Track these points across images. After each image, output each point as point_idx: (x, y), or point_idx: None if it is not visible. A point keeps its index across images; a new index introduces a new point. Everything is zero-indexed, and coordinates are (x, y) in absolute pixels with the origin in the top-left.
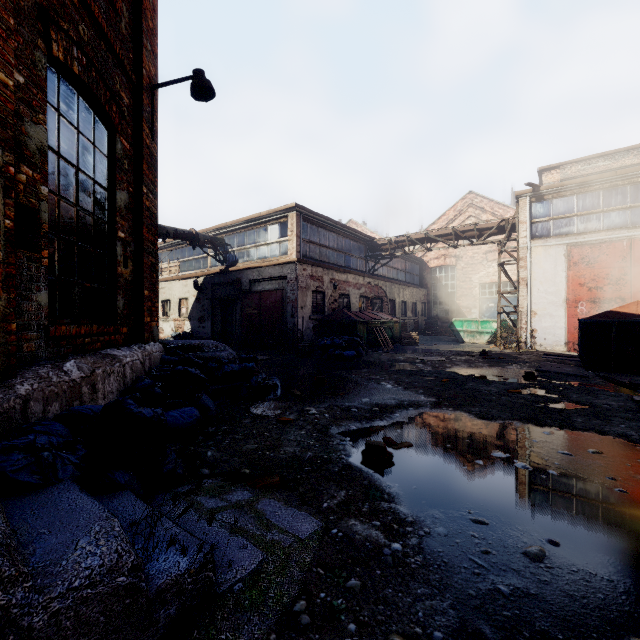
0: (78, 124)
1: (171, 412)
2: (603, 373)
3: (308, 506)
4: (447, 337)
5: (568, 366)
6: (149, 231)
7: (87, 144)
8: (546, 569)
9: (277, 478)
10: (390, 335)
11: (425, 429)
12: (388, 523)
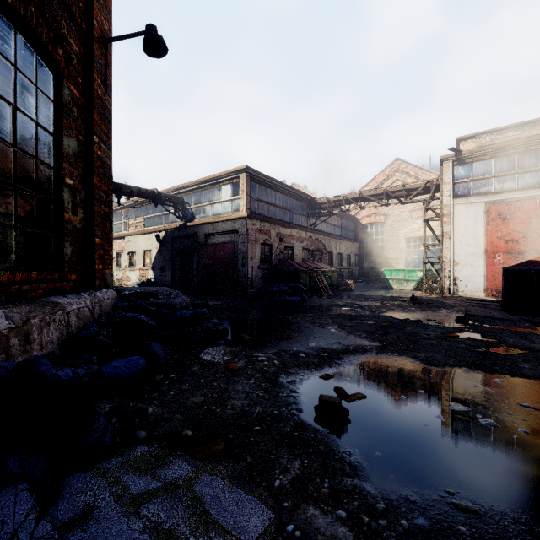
0: (16, 61)
1: (115, 362)
2: (527, 317)
3: (257, 485)
4: (378, 284)
5: (492, 310)
6: (101, 180)
7: (27, 84)
8: None
9: (222, 444)
10: (329, 282)
11: (375, 377)
12: (355, 512)
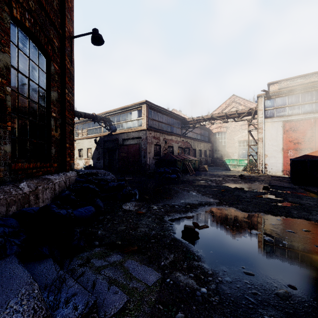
0: (29, 55)
1: (79, 209)
2: (303, 186)
3: (153, 264)
4: (222, 167)
5: (284, 183)
6: (69, 113)
7: (34, 66)
8: (290, 304)
9: (136, 247)
10: (193, 167)
11: (214, 217)
12: (198, 275)
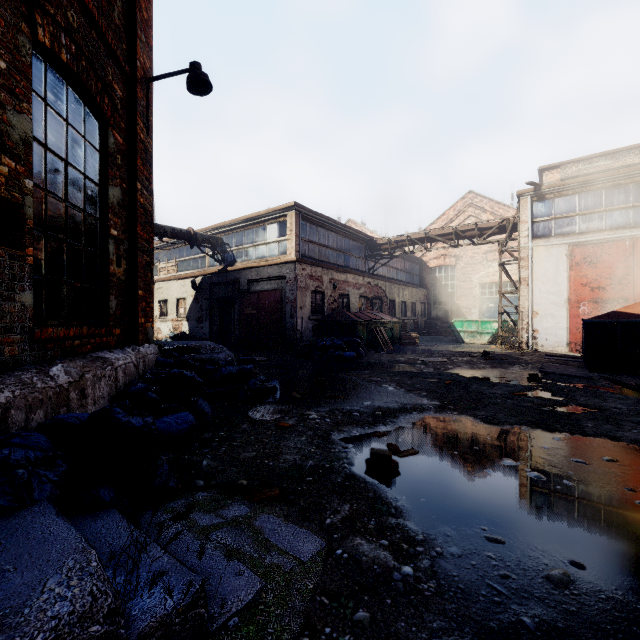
0: (67, 116)
1: (165, 418)
2: (608, 375)
3: (310, 522)
4: (447, 337)
5: (572, 367)
6: (144, 229)
7: (77, 137)
8: (572, 596)
9: (276, 490)
10: (390, 335)
11: (430, 435)
12: (397, 542)
